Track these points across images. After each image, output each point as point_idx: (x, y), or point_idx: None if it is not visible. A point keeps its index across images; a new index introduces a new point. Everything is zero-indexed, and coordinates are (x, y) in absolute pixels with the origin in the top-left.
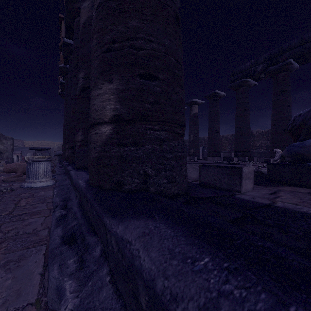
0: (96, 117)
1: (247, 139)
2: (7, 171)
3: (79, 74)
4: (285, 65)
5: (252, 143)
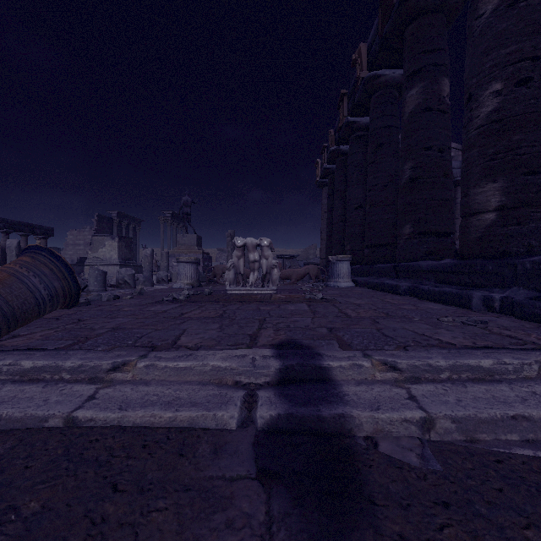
0: (479, 208)
1: None
2: (283, 278)
3: (404, 165)
4: None
5: None
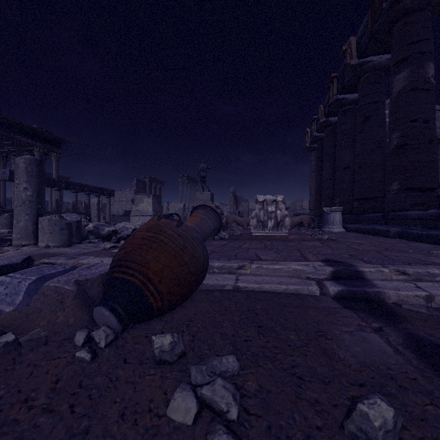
0: None
1: None
2: None
3: (392, 135)
4: None
5: None
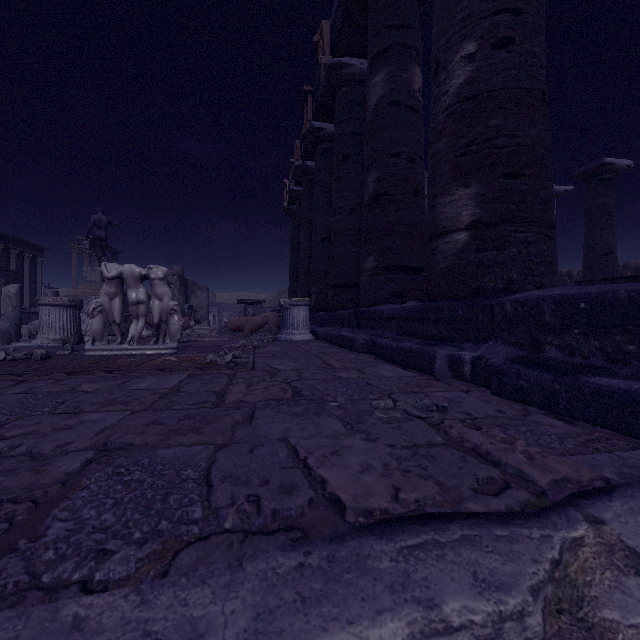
0: (448, 225)
1: None
2: (233, 329)
3: (368, 177)
4: None
5: None
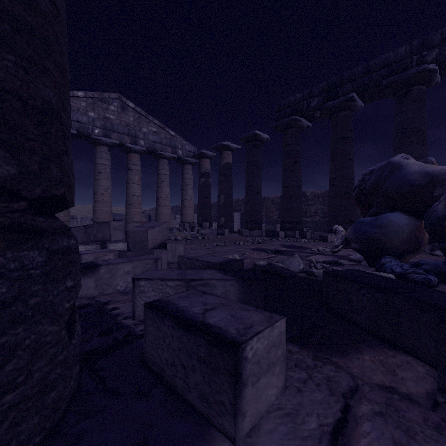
0: None
1: (298, 204)
2: None
3: None
4: (346, 101)
5: (305, 208)
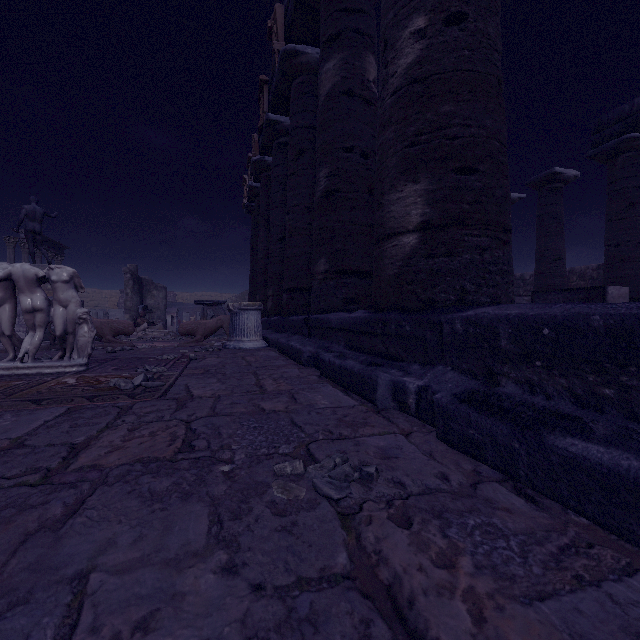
0: (395, 226)
1: (637, 270)
2: (183, 333)
3: (319, 172)
4: None
5: None
